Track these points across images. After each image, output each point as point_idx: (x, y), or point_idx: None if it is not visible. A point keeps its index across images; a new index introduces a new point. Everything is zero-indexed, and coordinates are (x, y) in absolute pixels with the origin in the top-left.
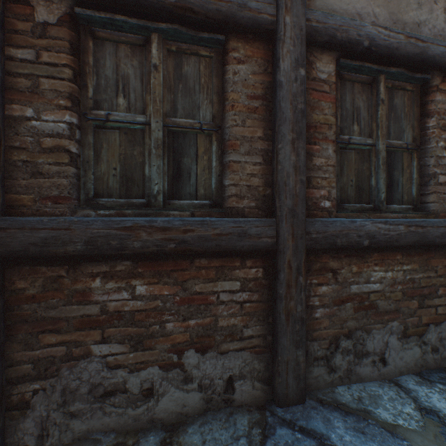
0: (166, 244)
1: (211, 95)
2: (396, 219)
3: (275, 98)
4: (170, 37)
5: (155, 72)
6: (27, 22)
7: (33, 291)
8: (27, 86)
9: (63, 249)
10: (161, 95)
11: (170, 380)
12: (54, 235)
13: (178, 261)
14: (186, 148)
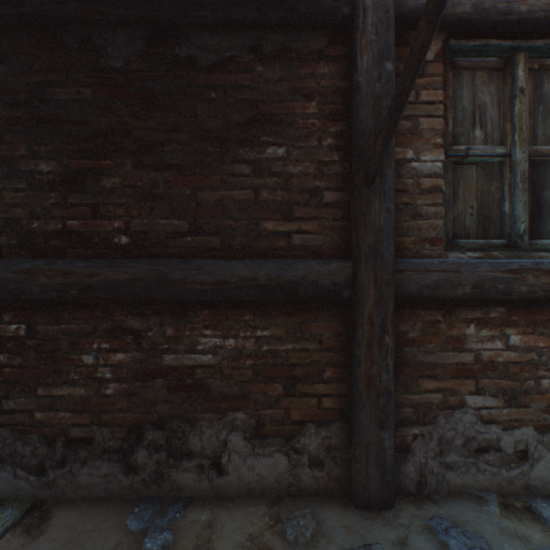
0: None
1: None
2: None
3: None
4: (535, 54)
5: (520, 96)
6: None
7: (412, 335)
8: (407, 128)
9: (452, 293)
10: (526, 121)
11: (544, 444)
12: (443, 277)
13: None
14: (546, 179)
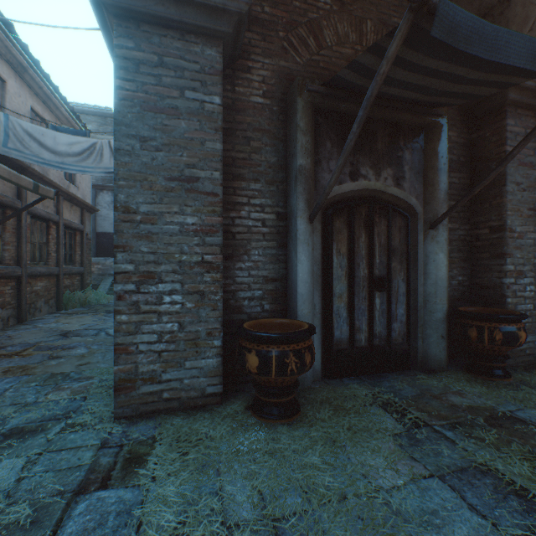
0: None
1: None
2: (45, 267)
3: (21, 230)
4: None
5: None
6: None
7: None
8: None
9: None
10: None
11: None
12: None
13: None
14: None
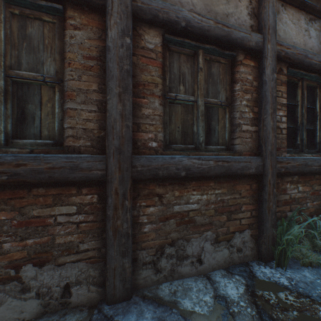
0: None
1: (55, 54)
2: (208, 156)
3: (106, 59)
4: (11, 1)
5: None
6: None
7: None
8: None
9: None
10: (2, 49)
11: (7, 291)
12: None
13: (15, 191)
14: (30, 96)
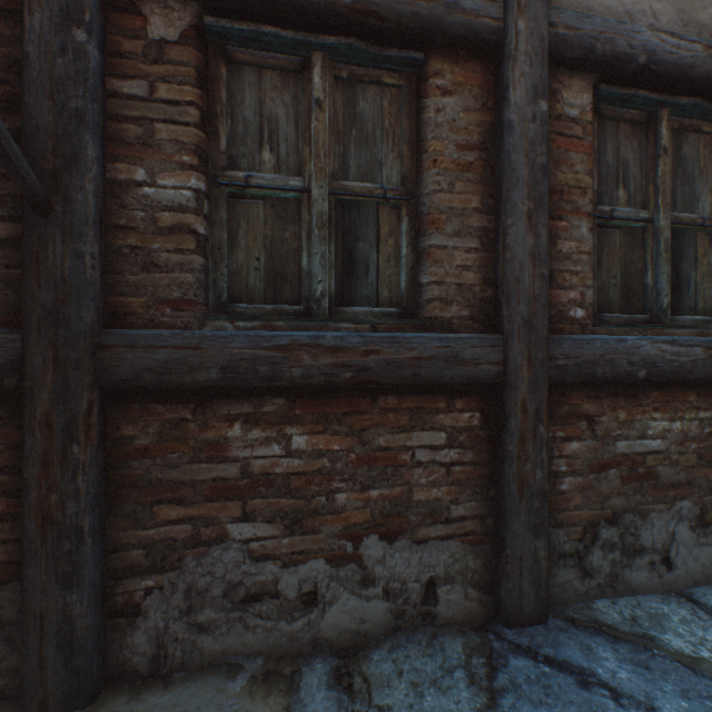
0: (339, 372)
1: (399, 145)
2: (690, 338)
3: (501, 148)
4: (340, 57)
5: (318, 111)
6: (137, 40)
7: (145, 441)
8: (137, 136)
9: (191, 378)
10: (326, 146)
11: (341, 580)
12: (178, 356)
13: (353, 400)
14: (362, 226)
